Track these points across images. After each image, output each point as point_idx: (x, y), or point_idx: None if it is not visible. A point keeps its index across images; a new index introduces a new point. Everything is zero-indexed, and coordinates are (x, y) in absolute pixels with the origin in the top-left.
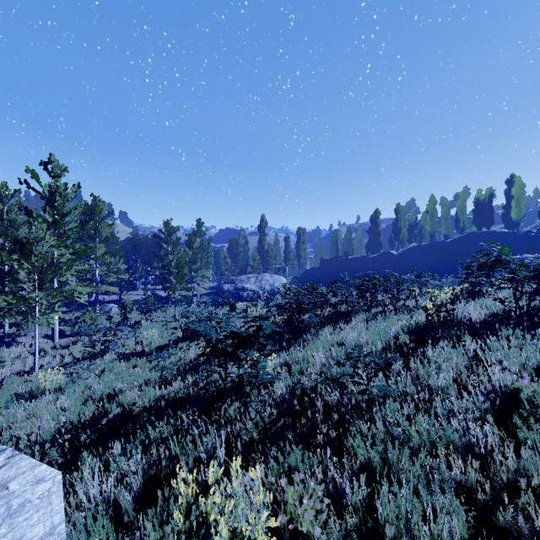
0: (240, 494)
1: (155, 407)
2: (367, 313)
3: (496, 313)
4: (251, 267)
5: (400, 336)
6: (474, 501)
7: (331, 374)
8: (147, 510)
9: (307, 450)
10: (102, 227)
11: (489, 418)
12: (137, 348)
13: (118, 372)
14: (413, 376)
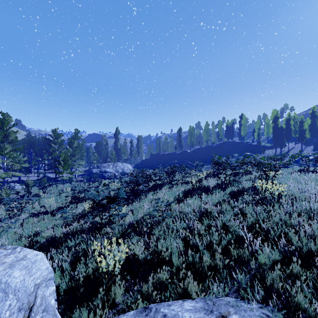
0: (115, 248)
1: (66, 234)
2: (169, 184)
3: (218, 183)
4: (110, 159)
5: (180, 194)
6: (187, 241)
7: (150, 211)
8: (74, 269)
9: (139, 238)
10: (9, 133)
11: (196, 218)
12: (42, 209)
13: (32, 224)
14: (180, 209)
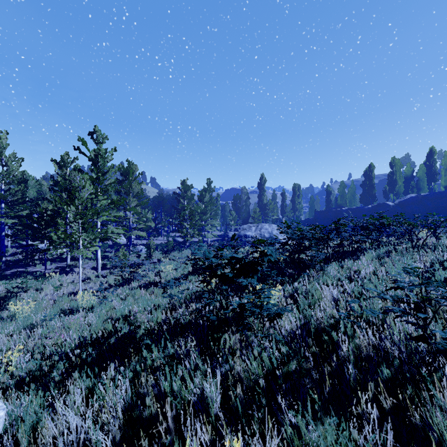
0: None
1: (158, 330)
2: (377, 251)
3: None
4: (252, 218)
5: (436, 272)
6: None
7: (354, 310)
8: None
9: (341, 419)
10: (134, 184)
11: None
12: (156, 279)
13: (139, 298)
14: None
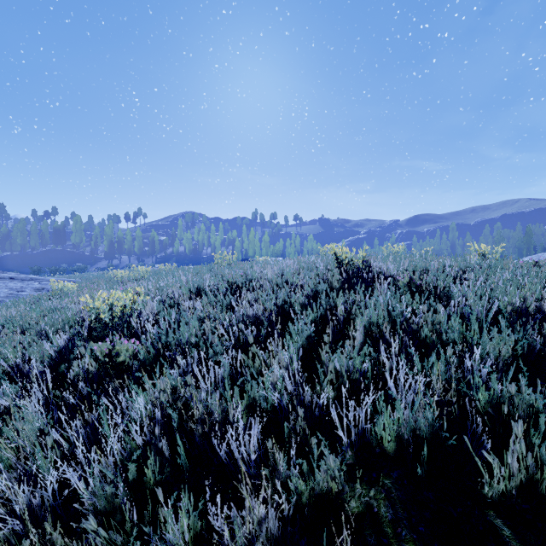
0: None
1: None
2: None
3: None
4: None
5: None
6: None
7: None
8: None
9: None
10: None
11: None
12: None
13: None
14: None
